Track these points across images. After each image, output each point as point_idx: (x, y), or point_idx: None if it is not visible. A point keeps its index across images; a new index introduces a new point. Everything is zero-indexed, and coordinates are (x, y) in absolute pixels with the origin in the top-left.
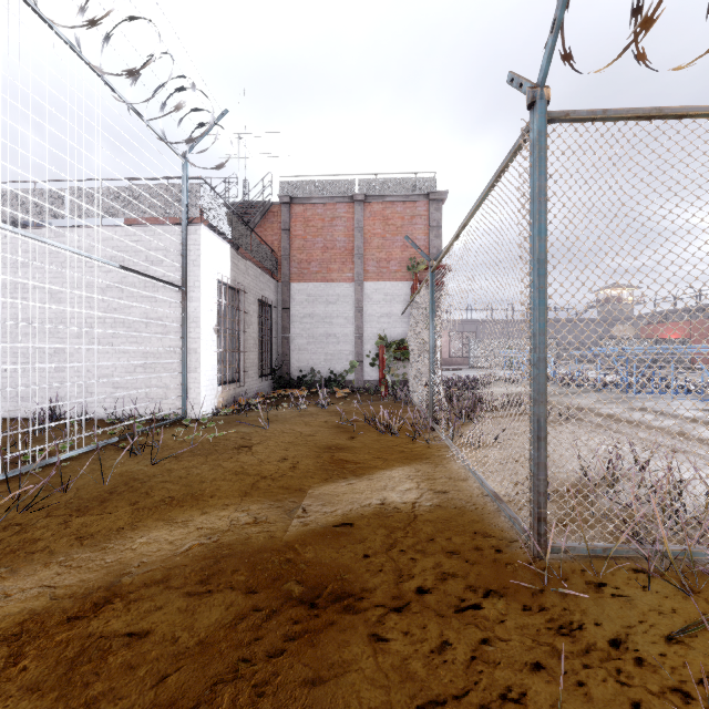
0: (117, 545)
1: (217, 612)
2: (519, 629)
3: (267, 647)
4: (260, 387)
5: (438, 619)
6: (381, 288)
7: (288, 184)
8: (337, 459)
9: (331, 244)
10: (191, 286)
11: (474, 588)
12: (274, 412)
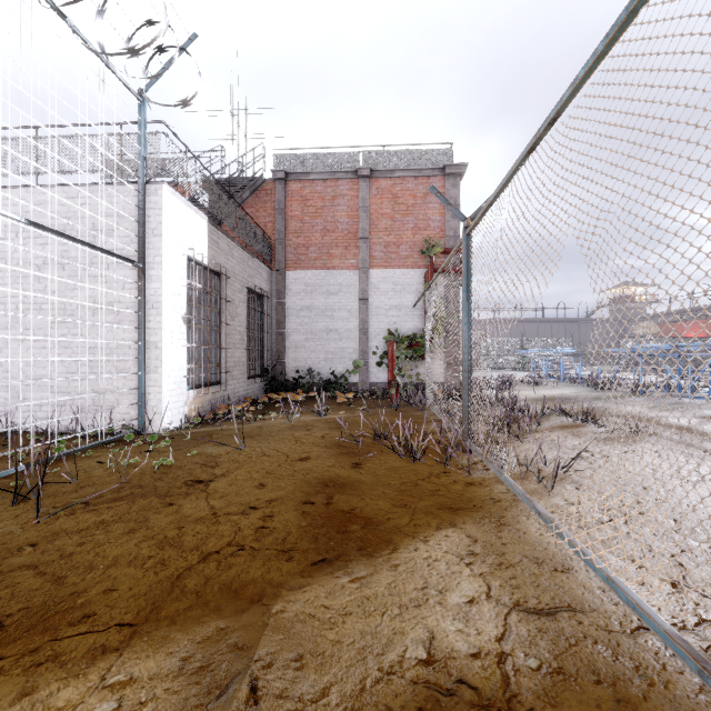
0: None
1: None
2: None
3: None
4: (249, 390)
5: None
6: (390, 276)
7: (283, 158)
8: (335, 510)
9: (332, 226)
10: (149, 262)
11: None
12: (259, 423)
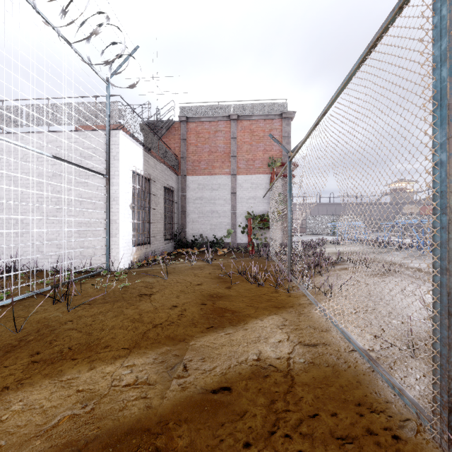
0: None
1: None
2: None
3: None
4: (165, 247)
5: None
6: (249, 179)
7: (185, 108)
8: (217, 307)
9: (215, 149)
10: (112, 174)
11: None
12: (173, 266)
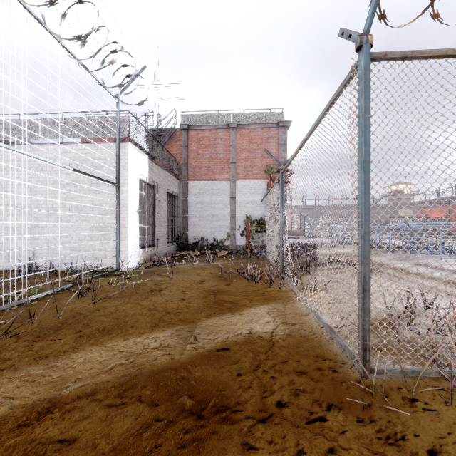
0: (62, 364)
1: (128, 421)
2: (356, 440)
3: (164, 454)
4: (168, 249)
5: (294, 430)
6: (247, 184)
7: (186, 116)
8: (218, 299)
9: (215, 156)
10: (121, 183)
11: (319, 402)
12: (176, 266)
